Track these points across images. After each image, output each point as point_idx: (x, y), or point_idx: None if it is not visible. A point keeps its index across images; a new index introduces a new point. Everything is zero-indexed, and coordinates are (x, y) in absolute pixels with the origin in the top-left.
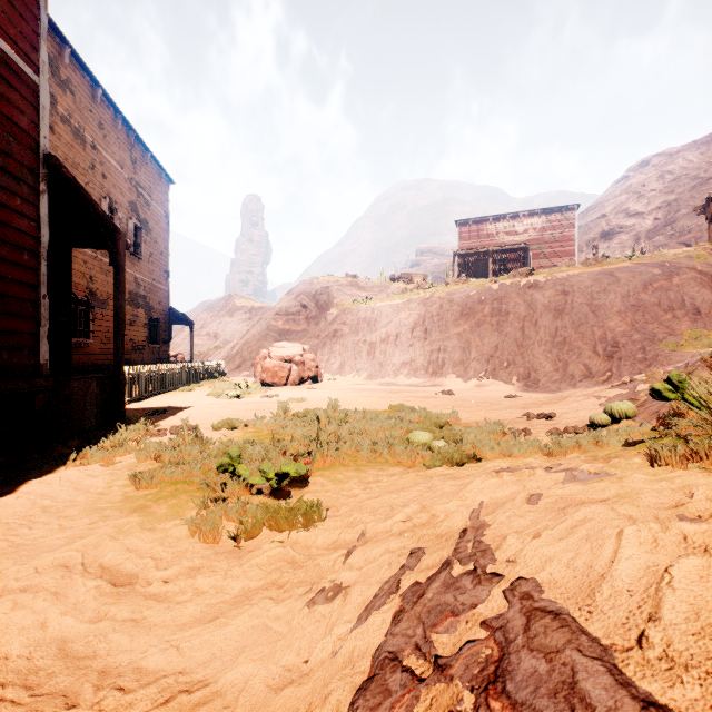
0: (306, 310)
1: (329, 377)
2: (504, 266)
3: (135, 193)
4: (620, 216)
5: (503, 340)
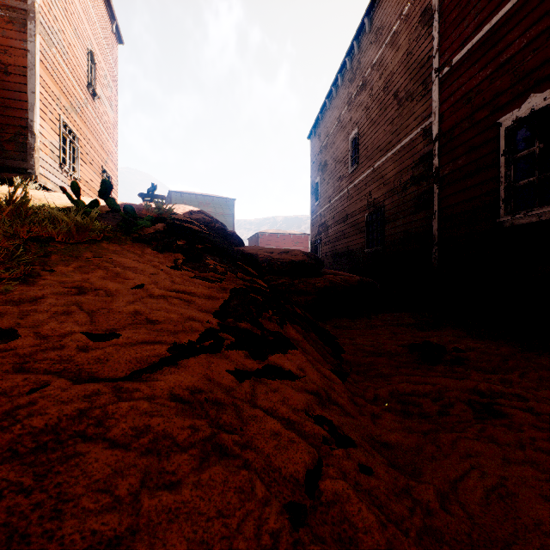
0: None
1: None
2: None
3: None
4: None
5: None
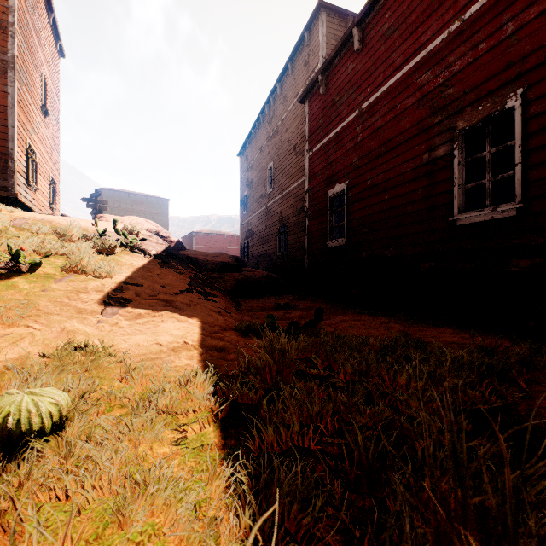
0: None
1: None
2: None
3: None
4: None
5: None
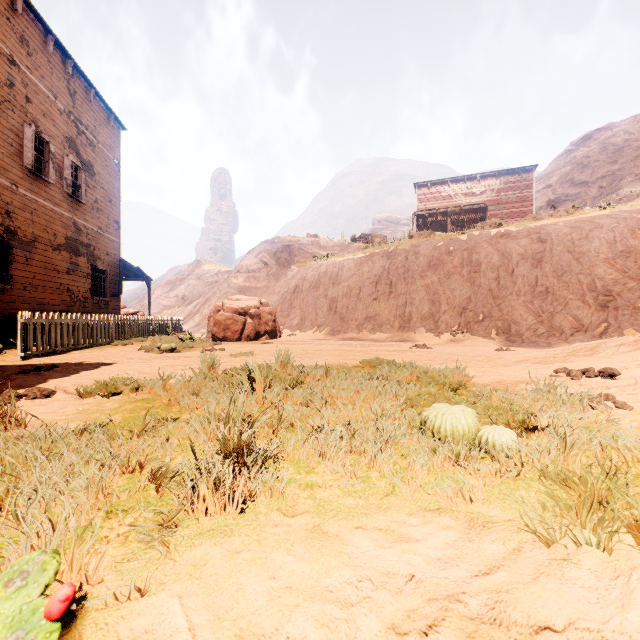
0: (267, 267)
1: (289, 333)
2: (460, 229)
3: (74, 129)
4: (565, 185)
5: (476, 292)
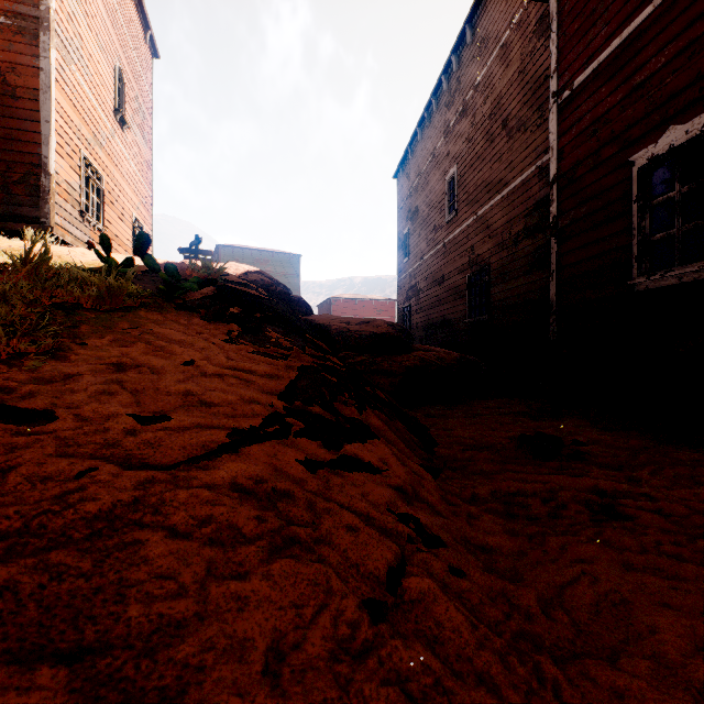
0: None
1: None
2: None
3: None
4: None
5: None
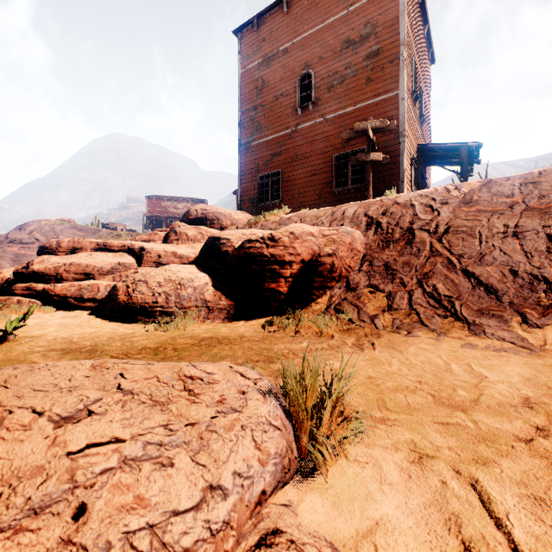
0: (39, 242)
1: None
2: None
3: None
4: None
5: None
